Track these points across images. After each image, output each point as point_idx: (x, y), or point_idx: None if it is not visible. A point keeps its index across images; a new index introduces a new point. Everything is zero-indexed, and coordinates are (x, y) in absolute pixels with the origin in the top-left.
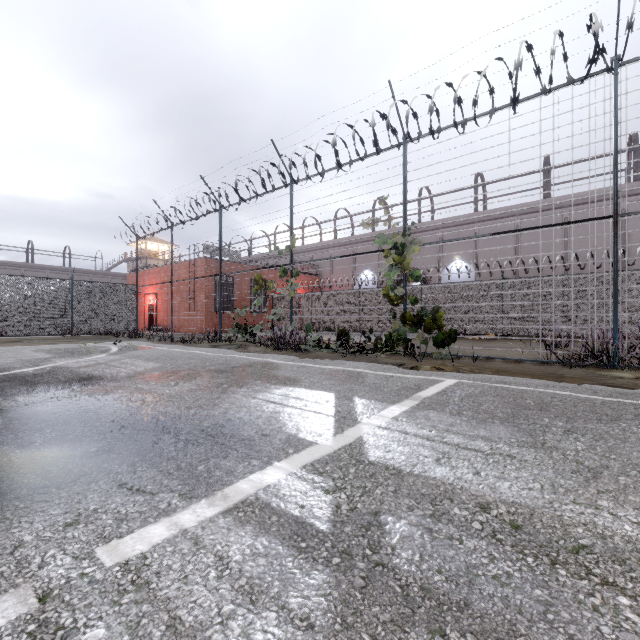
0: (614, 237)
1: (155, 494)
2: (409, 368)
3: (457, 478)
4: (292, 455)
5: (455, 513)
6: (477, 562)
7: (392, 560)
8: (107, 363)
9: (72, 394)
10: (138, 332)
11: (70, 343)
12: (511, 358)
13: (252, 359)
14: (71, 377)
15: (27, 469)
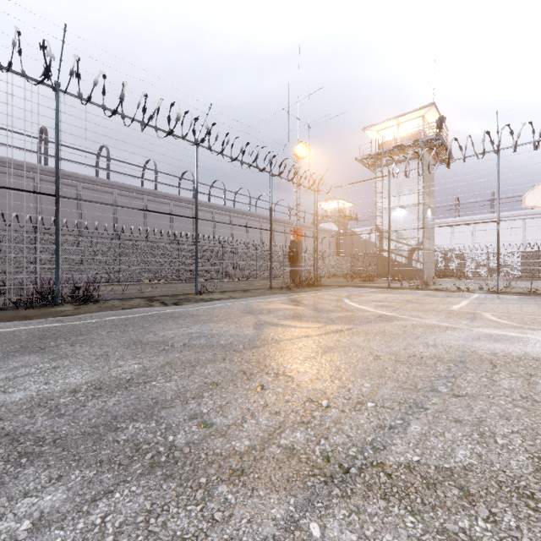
0: (57, 211)
1: None
2: None
3: (38, 391)
4: None
5: (64, 401)
6: (102, 406)
7: (61, 434)
8: None
9: None
10: None
11: None
12: None
13: None
14: None
15: None
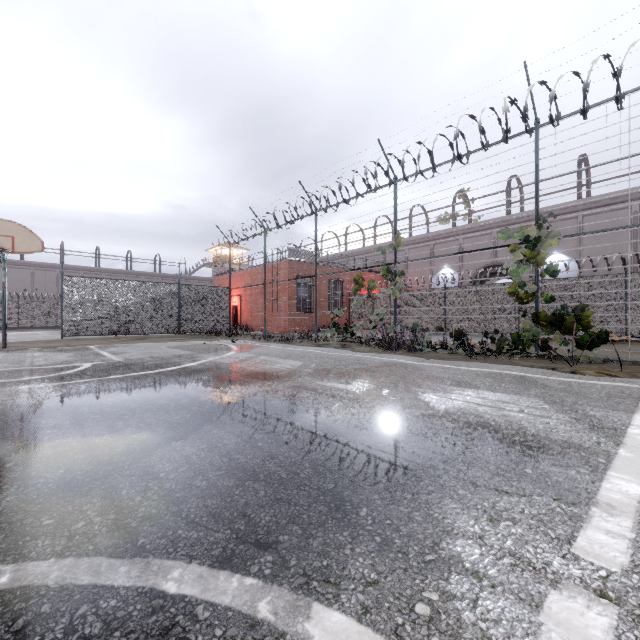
0: None
1: (524, 496)
2: (570, 373)
3: None
4: (610, 465)
5: None
6: None
7: None
8: (250, 360)
9: (270, 388)
10: (234, 331)
11: (186, 341)
12: None
13: (380, 359)
14: (240, 372)
15: (350, 459)
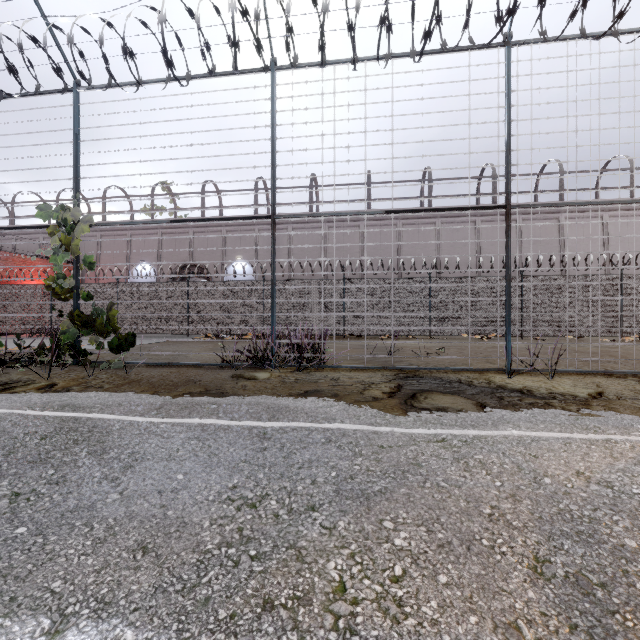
0: (272, 237)
1: None
2: None
3: None
4: None
5: None
6: None
7: None
8: None
9: None
10: None
11: None
12: (189, 363)
13: None
14: None
15: None
